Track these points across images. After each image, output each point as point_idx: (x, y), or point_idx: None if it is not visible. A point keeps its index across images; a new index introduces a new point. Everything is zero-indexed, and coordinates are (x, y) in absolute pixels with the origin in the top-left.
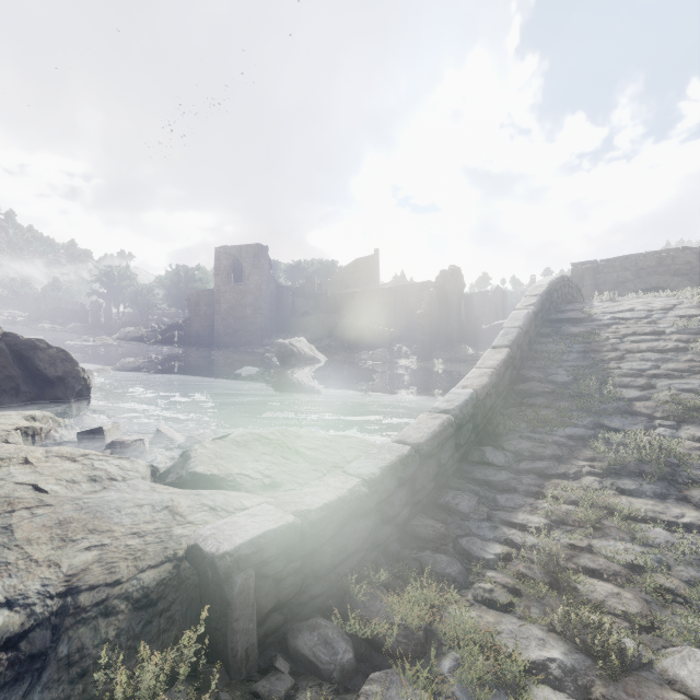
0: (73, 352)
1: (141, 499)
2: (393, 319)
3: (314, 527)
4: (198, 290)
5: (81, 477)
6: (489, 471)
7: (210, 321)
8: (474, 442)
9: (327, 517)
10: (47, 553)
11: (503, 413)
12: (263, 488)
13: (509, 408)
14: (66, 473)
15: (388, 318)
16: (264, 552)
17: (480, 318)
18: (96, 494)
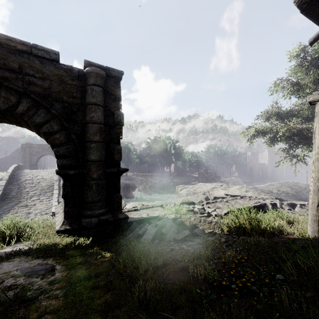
0: None
1: None
2: None
3: None
4: None
5: None
6: (0, 212)
7: None
8: None
9: None
10: None
11: (1, 203)
12: None
13: (2, 202)
14: None
15: None
16: None
17: None
18: None
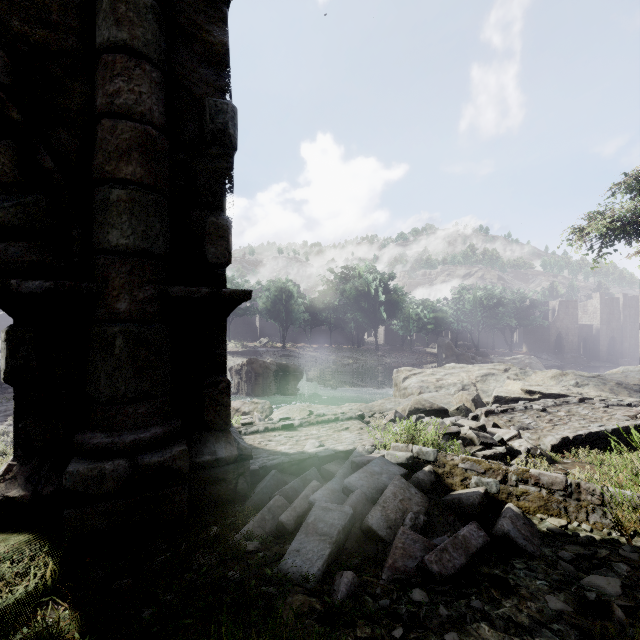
0: None
1: None
2: None
3: None
4: None
5: None
6: None
7: None
8: None
9: None
10: None
11: None
12: None
13: None
14: None
15: None
16: None
17: None
18: None
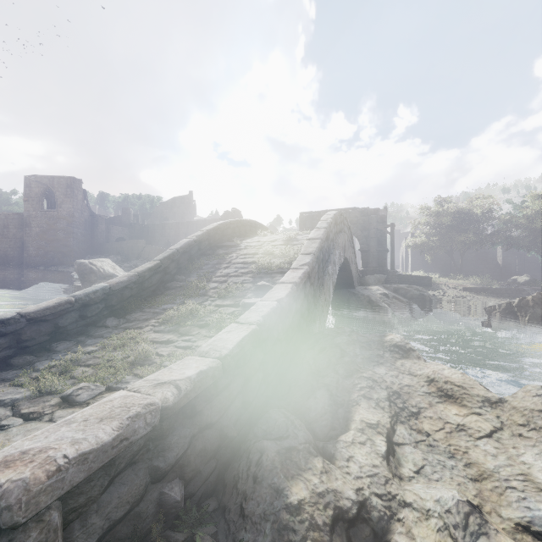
0: None
1: None
2: None
3: None
4: (6, 213)
5: None
6: (101, 330)
7: (20, 242)
8: (107, 315)
9: None
10: None
11: (146, 300)
12: None
13: (152, 297)
14: None
15: None
16: None
17: None
18: None
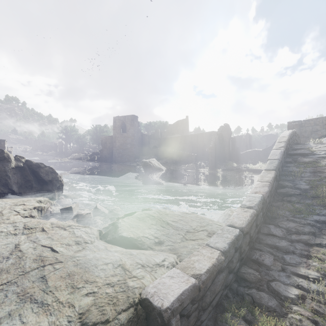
0: (51, 165)
1: (105, 258)
2: (196, 149)
3: (204, 284)
4: (106, 136)
5: (71, 242)
6: (275, 240)
7: (111, 150)
8: (262, 222)
9: (209, 277)
10: (66, 297)
11: (274, 205)
12: (155, 244)
13: (276, 202)
14: (64, 239)
15: (194, 149)
16: (183, 304)
17: (239, 149)
18: (80, 252)
